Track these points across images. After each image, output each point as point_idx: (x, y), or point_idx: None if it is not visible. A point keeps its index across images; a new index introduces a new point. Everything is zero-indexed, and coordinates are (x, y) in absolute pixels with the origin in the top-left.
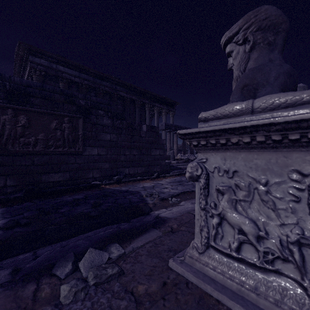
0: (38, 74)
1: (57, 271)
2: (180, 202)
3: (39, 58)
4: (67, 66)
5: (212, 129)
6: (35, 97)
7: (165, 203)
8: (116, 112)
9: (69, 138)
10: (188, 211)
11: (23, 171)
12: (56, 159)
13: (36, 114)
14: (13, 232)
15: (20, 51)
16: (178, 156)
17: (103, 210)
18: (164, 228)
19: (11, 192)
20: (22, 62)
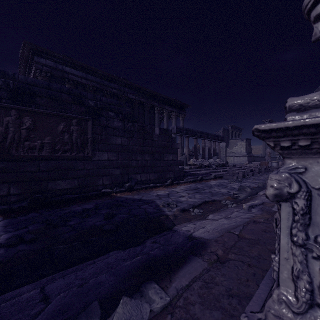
0: (43, 75)
1: None
2: (205, 214)
3: (45, 58)
4: (73, 67)
5: None
6: (40, 96)
7: (187, 214)
8: (127, 114)
9: (78, 142)
10: (227, 229)
11: (28, 178)
12: (63, 165)
13: (41, 115)
14: (16, 250)
15: (24, 51)
16: (190, 161)
17: (118, 223)
18: (207, 255)
19: (15, 201)
20: (26, 63)
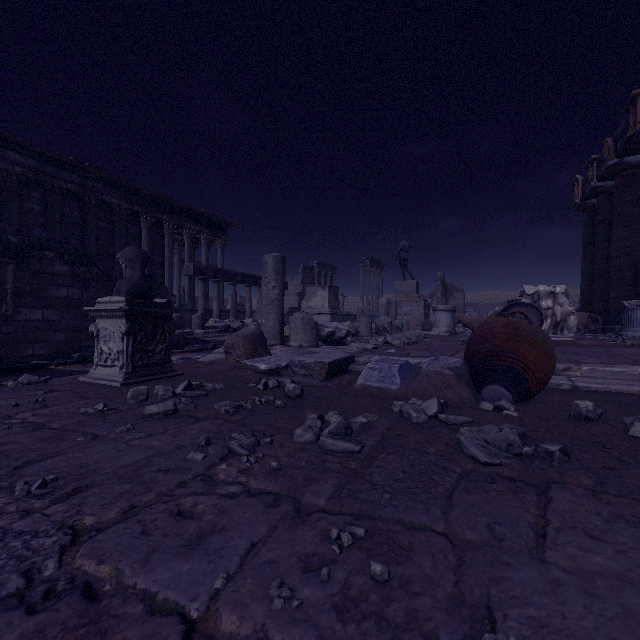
0: None
1: (4, 383)
2: None
3: None
4: None
5: (94, 309)
6: None
7: None
8: (79, 254)
9: None
10: None
11: None
12: None
13: None
14: None
15: None
16: (209, 322)
17: None
18: None
19: None
20: None
